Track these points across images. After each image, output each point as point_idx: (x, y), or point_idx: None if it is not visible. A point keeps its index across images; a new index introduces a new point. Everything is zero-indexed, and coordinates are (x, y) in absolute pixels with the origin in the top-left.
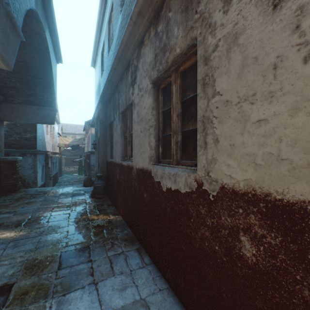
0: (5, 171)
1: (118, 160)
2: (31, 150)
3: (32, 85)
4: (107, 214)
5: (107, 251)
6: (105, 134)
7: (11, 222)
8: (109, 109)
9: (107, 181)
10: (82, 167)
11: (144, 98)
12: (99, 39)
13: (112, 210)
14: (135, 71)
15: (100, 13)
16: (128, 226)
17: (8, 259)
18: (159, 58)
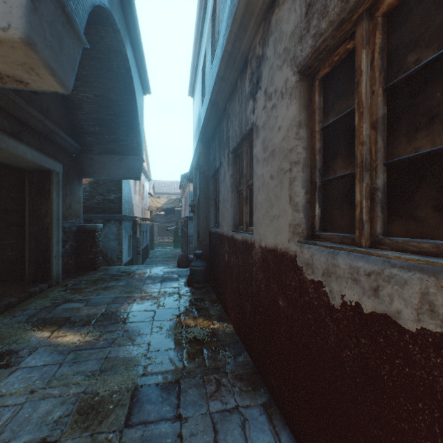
0: (83, 242)
1: (227, 230)
2: (115, 216)
3: (113, 128)
4: (210, 318)
5: (208, 398)
6: (207, 190)
7: (80, 316)
8: (212, 151)
9: (209, 262)
10: (178, 238)
11: (278, 109)
12: (198, 52)
13: (217, 312)
14: (258, 67)
15: (200, 9)
16: (244, 348)
17: (60, 387)
18: (317, 7)
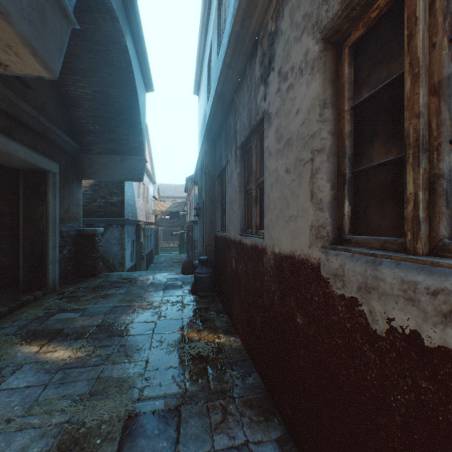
0: (82, 247)
1: (235, 234)
2: (118, 220)
3: (114, 126)
4: (215, 330)
5: (212, 431)
6: (212, 192)
7: (74, 328)
8: (218, 149)
9: (215, 268)
10: (184, 243)
11: (296, 88)
12: (203, 46)
13: (224, 324)
14: (270, 45)
15: None
16: (253, 367)
17: (41, 414)
18: None
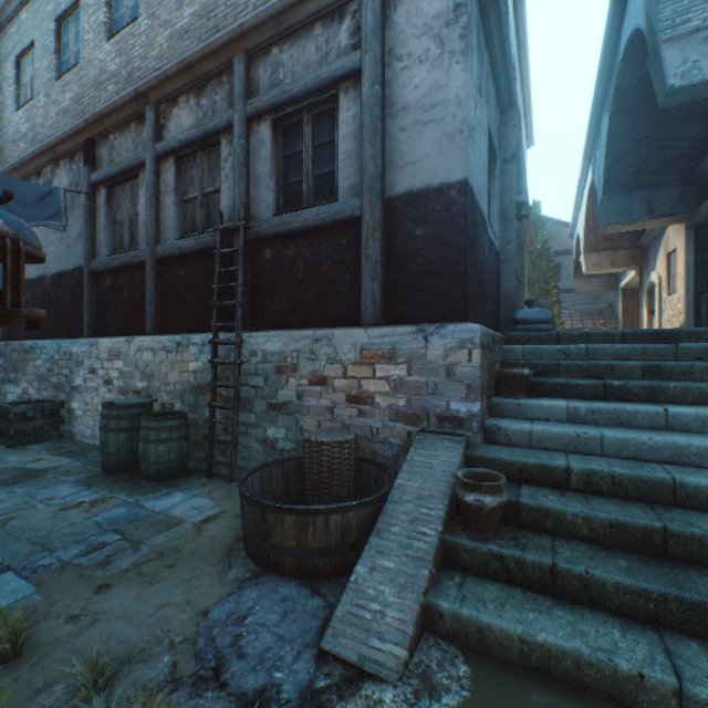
0: None
1: None
2: None
3: None
4: None
5: None
6: None
7: None
8: None
9: None
10: None
11: None
12: None
13: None
14: None
15: None
16: None
17: None
18: None
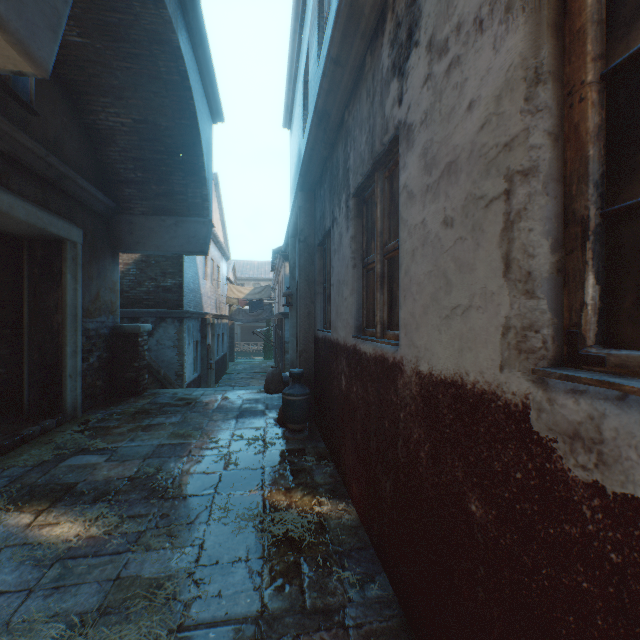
0: (119, 352)
1: (346, 335)
2: (174, 312)
3: (164, 173)
4: (314, 490)
5: None
6: (310, 270)
7: (93, 482)
8: (319, 203)
9: (315, 386)
10: (270, 345)
11: (468, 61)
12: (297, 53)
13: (328, 478)
14: (411, 3)
15: None
16: (378, 563)
17: None
18: None
